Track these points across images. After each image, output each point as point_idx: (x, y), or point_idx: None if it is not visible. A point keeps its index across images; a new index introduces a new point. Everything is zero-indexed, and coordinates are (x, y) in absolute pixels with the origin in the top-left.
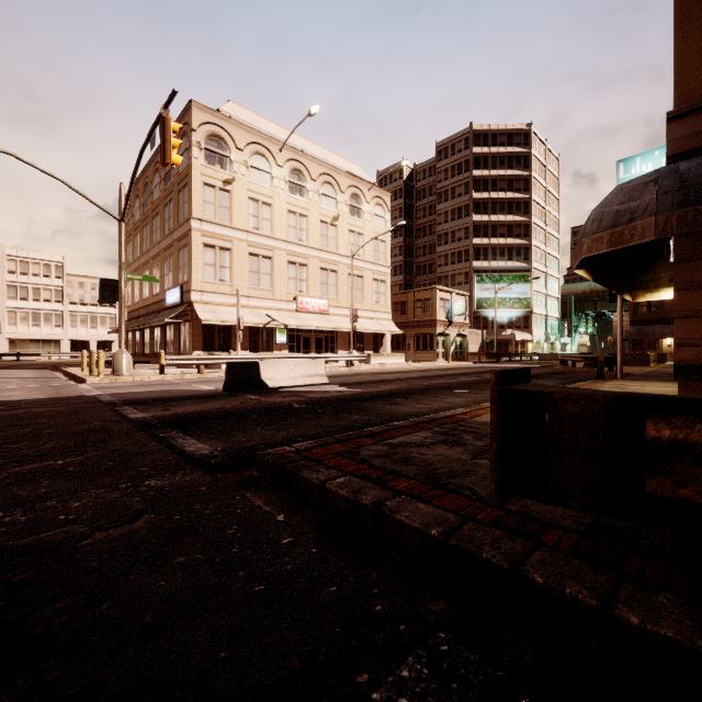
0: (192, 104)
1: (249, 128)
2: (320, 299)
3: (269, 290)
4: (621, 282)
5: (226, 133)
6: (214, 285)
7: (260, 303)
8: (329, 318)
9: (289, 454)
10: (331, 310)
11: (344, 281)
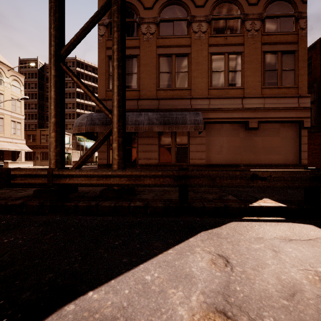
0: None
1: None
2: None
3: None
4: None
5: None
6: None
7: None
8: None
9: None
10: None
11: None
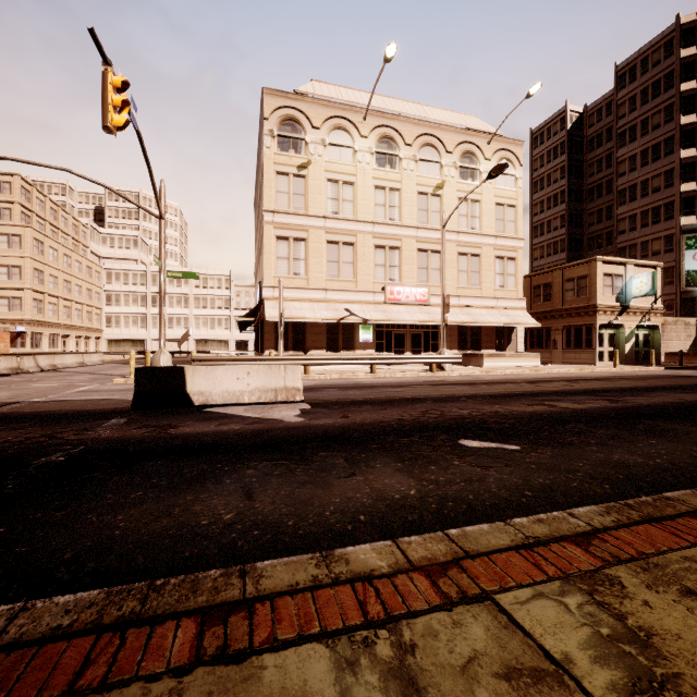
0: (264, 92)
1: (327, 102)
2: (417, 288)
3: (351, 280)
4: None
5: (301, 113)
6: (287, 280)
7: (339, 296)
8: (428, 310)
9: None
10: (432, 300)
11: (452, 263)
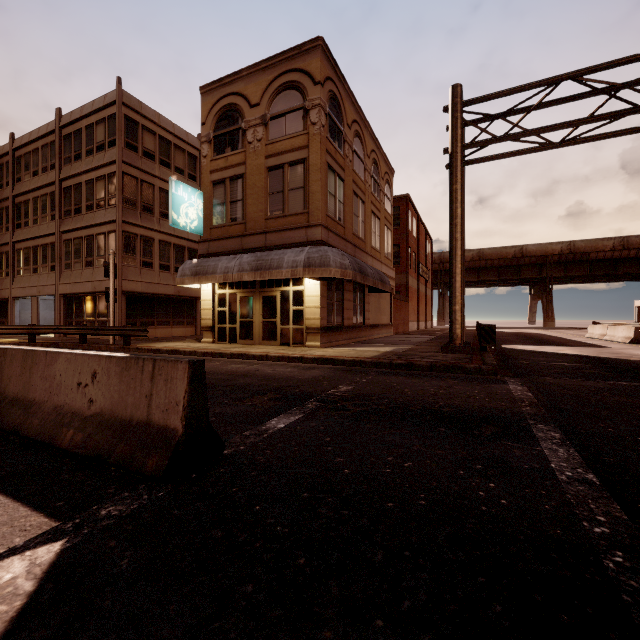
0: None
1: None
2: None
3: None
4: (207, 274)
5: None
6: None
7: None
8: None
9: (488, 365)
10: None
11: None
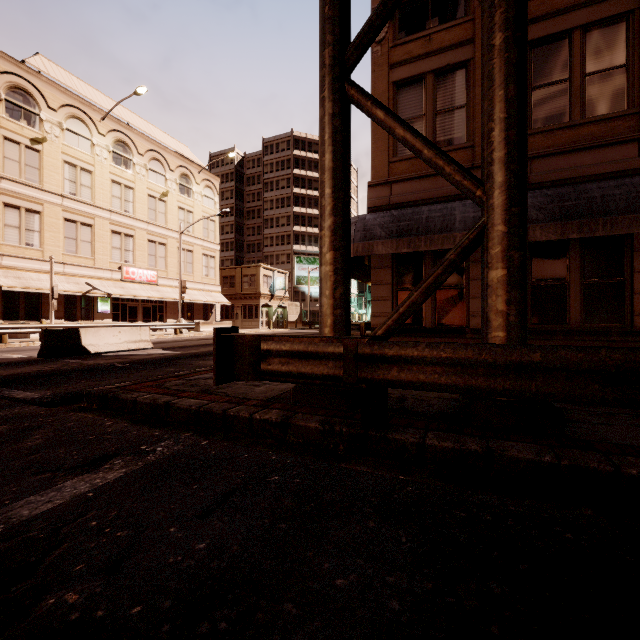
0: None
1: (65, 90)
2: (148, 270)
3: (89, 258)
4: (366, 275)
5: (35, 88)
6: (18, 249)
7: (78, 270)
8: (158, 289)
9: (111, 389)
10: (160, 281)
11: (174, 254)
